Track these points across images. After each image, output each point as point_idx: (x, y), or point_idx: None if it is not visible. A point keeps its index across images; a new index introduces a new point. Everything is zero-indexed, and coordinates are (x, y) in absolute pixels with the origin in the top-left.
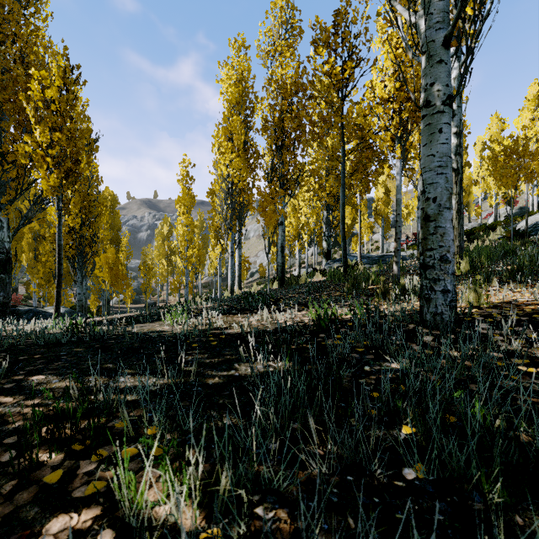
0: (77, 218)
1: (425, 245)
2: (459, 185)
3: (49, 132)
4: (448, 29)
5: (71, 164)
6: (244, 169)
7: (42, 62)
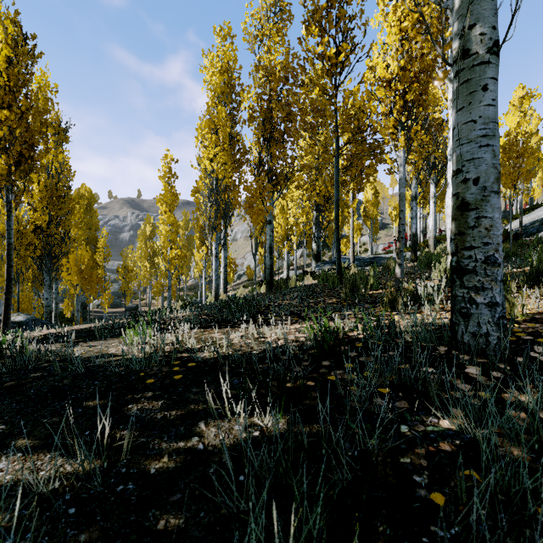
0: (43, 215)
1: (463, 242)
2: None
3: None
4: None
5: (20, 148)
6: (230, 164)
7: None
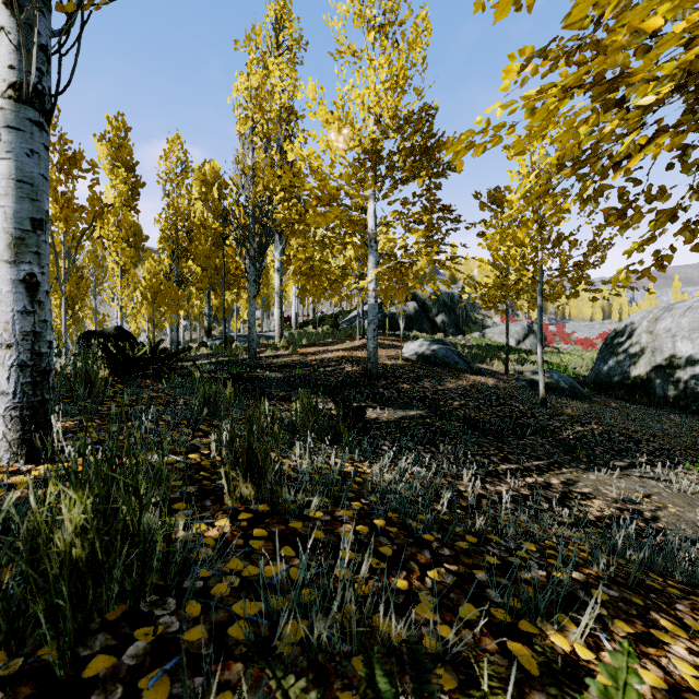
0: None
1: (249, 336)
2: (281, 304)
3: None
4: (254, 278)
5: None
6: (136, 258)
7: None
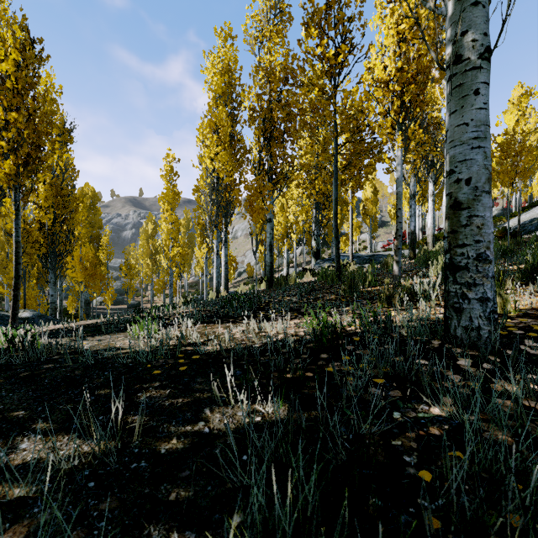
0: (48, 214)
1: (456, 240)
2: None
3: (4, 112)
4: None
5: (28, 149)
6: (230, 163)
7: (2, 38)
